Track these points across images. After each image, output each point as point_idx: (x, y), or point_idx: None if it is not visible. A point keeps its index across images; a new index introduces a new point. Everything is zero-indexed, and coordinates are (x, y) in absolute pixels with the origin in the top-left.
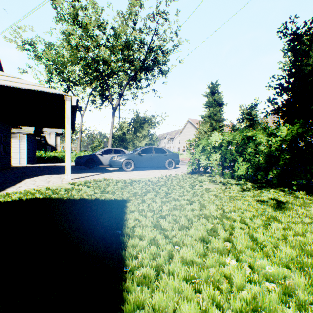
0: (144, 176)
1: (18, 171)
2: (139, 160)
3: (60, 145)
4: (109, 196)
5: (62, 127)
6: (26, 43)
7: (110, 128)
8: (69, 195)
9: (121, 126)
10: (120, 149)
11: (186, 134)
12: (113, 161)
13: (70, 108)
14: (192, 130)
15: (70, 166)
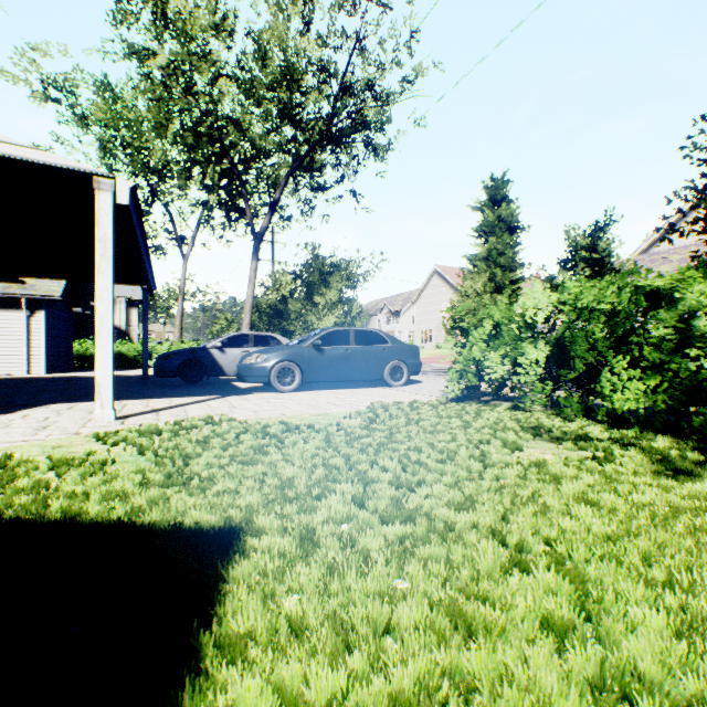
0: (325, 408)
1: (2, 391)
2: (316, 363)
3: (138, 326)
4: (181, 506)
5: (125, 281)
6: (50, 84)
7: (248, 285)
8: (38, 496)
9: (275, 283)
10: (268, 335)
11: (429, 302)
12: (246, 366)
13: (112, 214)
14: (444, 292)
15: (112, 381)
